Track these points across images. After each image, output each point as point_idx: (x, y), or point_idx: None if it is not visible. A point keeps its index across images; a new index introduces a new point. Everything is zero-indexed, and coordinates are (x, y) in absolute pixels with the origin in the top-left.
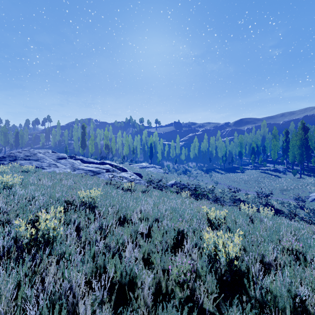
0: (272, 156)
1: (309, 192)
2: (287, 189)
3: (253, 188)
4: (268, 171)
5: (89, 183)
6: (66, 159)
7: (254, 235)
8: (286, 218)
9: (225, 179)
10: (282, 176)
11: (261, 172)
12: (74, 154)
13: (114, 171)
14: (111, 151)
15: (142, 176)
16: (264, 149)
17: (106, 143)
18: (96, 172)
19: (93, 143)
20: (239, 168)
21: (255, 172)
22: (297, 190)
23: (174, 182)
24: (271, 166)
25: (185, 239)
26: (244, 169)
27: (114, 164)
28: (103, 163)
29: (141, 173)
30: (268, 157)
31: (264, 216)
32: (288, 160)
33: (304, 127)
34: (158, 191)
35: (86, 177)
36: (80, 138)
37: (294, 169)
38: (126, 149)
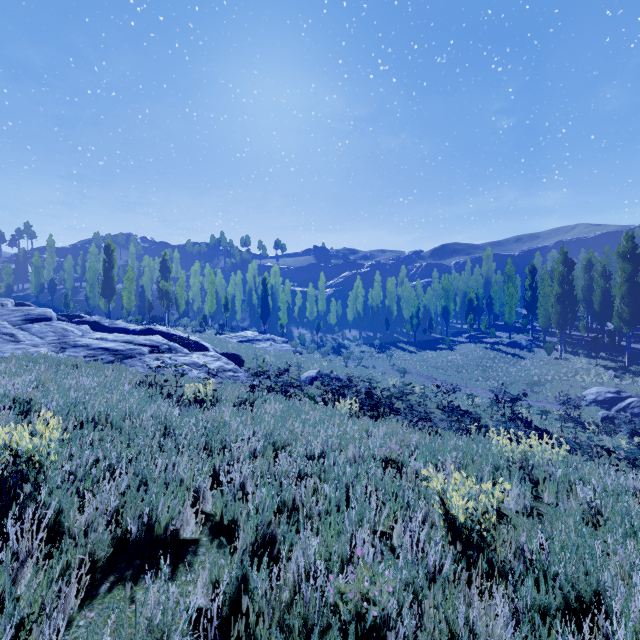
0: (507, 316)
1: (582, 387)
2: (539, 382)
3: (474, 381)
4: (500, 345)
5: (90, 384)
6: (49, 322)
7: (639, 594)
8: (586, 459)
9: (419, 364)
10: (526, 356)
11: (487, 347)
12: (83, 312)
13: (173, 349)
14: (177, 305)
15: (244, 361)
16: (490, 304)
17: (163, 288)
18: (124, 352)
19: (132, 287)
20: (445, 340)
21: (476, 348)
22: (558, 383)
23: (317, 373)
24: (504, 336)
25: (386, 639)
26: (454, 342)
27: (176, 334)
28: (148, 331)
29: (243, 352)
30: (497, 319)
31: (550, 462)
32: (533, 324)
33: (567, 260)
34: (279, 399)
35: (90, 367)
36: (102, 274)
37: (546, 342)
38: (211, 302)
